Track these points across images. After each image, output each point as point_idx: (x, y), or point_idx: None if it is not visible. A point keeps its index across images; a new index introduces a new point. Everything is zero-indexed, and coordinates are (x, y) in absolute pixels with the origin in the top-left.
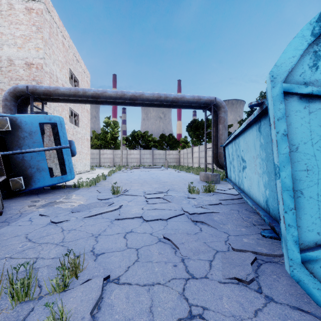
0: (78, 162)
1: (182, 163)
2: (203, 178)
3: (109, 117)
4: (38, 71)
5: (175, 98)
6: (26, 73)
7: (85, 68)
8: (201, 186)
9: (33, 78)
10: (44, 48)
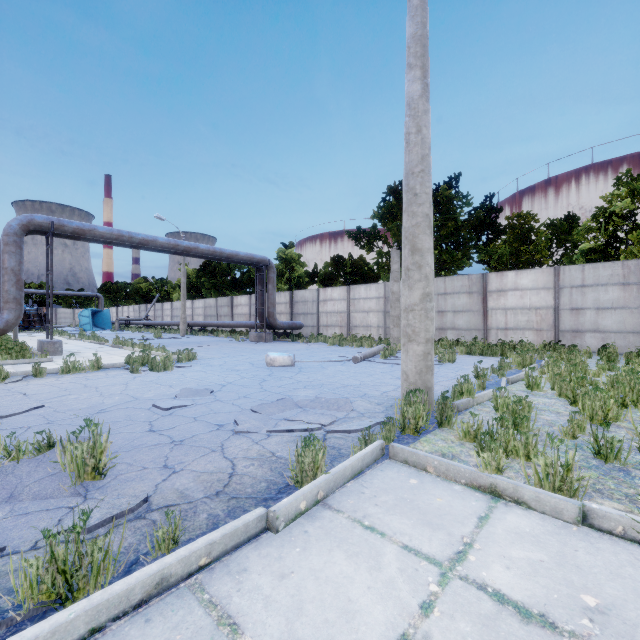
0: None
1: None
2: None
3: None
4: None
5: (76, 294)
6: None
7: None
8: None
9: None
10: None
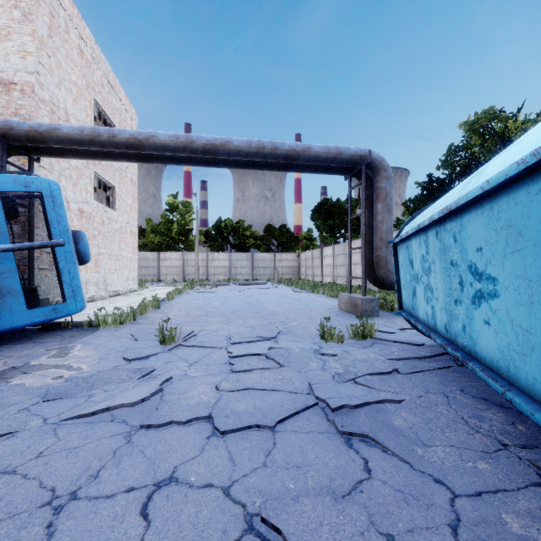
0: (114, 275)
1: (303, 275)
2: (345, 305)
3: (176, 195)
4: (25, 98)
5: (293, 150)
6: (1, 102)
7: (127, 103)
8: (346, 326)
9: (16, 111)
10: (37, 54)
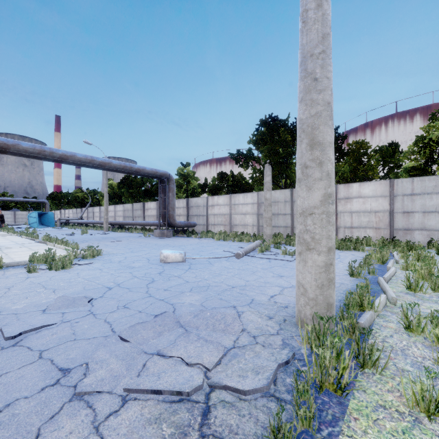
0: None
1: None
2: None
3: None
4: None
5: (28, 200)
6: None
7: None
8: None
9: None
10: None
